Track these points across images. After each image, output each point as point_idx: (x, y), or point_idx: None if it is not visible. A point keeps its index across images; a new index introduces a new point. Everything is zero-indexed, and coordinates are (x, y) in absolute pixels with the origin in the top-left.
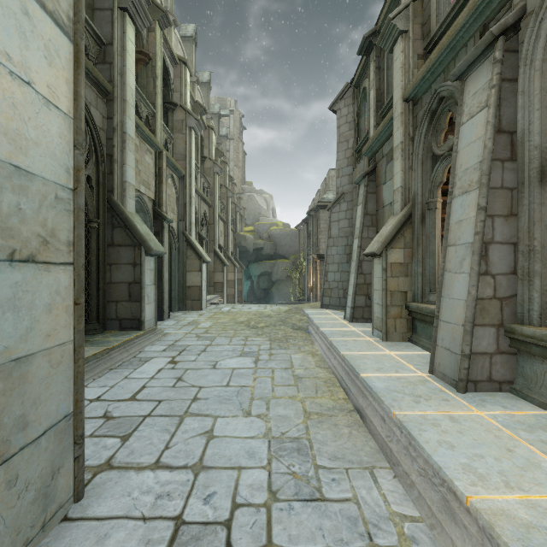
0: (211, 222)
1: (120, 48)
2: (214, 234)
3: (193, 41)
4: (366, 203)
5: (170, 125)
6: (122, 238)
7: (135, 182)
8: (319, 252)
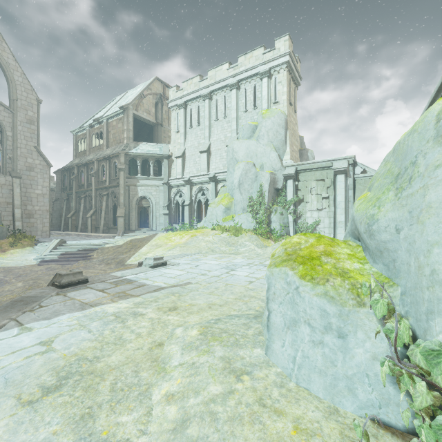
0: None
1: None
2: None
3: None
4: (67, 205)
5: None
6: None
7: None
8: None
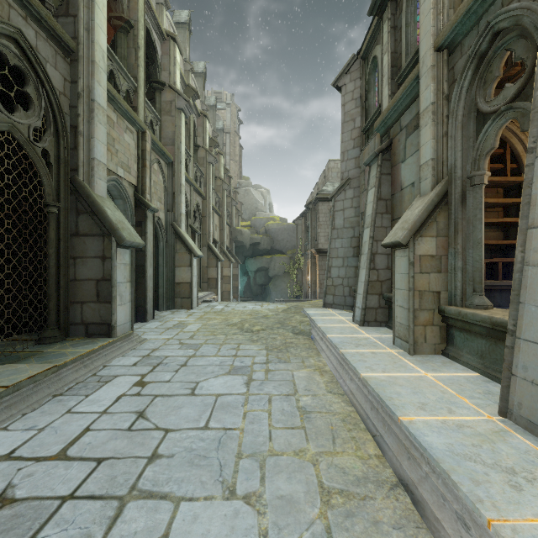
0: (204, 215)
1: None
2: (207, 227)
3: (187, 28)
4: (379, 186)
5: (157, 106)
6: (89, 227)
7: (111, 163)
8: (318, 247)
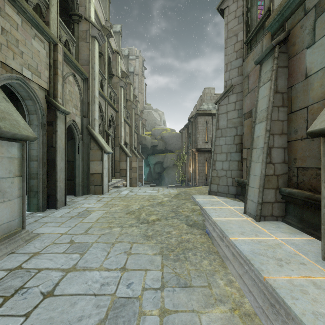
0: (117, 123)
1: None
2: (119, 133)
3: None
4: (275, 79)
5: (75, 34)
6: None
7: (13, 62)
8: (197, 147)
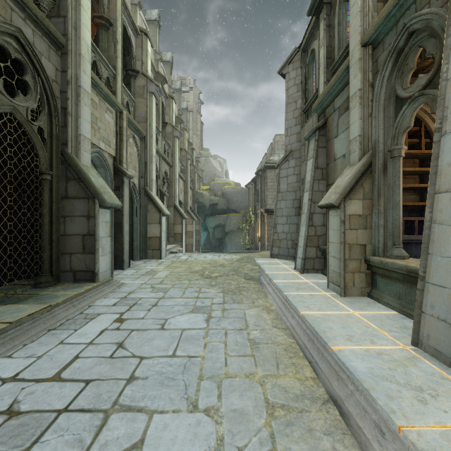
0: (171, 180)
1: (75, 2)
2: (174, 191)
3: (157, 24)
4: (316, 157)
5: (132, 90)
6: (76, 191)
7: (94, 138)
8: (266, 207)
